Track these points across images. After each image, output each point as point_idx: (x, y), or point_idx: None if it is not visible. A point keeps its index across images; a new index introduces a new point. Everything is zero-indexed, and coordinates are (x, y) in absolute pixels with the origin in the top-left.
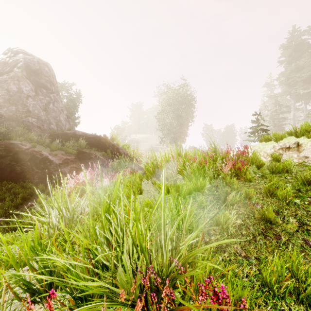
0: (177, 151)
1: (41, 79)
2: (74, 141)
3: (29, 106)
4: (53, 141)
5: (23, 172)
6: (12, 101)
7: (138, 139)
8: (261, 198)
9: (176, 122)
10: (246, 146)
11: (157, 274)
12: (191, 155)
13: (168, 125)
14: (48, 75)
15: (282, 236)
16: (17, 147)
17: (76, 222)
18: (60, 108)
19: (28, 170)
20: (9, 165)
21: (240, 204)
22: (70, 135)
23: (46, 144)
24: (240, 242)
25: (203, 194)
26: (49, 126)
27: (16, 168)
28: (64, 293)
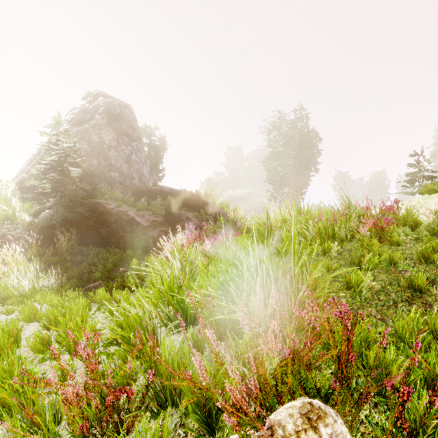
0: (296, 208)
1: (122, 125)
2: (160, 199)
3: (111, 158)
4: (137, 200)
5: (109, 236)
6: (94, 154)
7: (237, 195)
8: (411, 265)
9: (292, 170)
10: (396, 201)
11: (283, 315)
12: (315, 213)
13: (280, 174)
14: (129, 119)
15: (434, 306)
16: (102, 207)
17: (194, 275)
18: (144, 159)
19: (114, 233)
20: (94, 228)
21: (381, 271)
22: (155, 192)
23: (131, 203)
24: (376, 306)
25: (331, 258)
26: (132, 181)
27: (101, 231)
28: (196, 329)
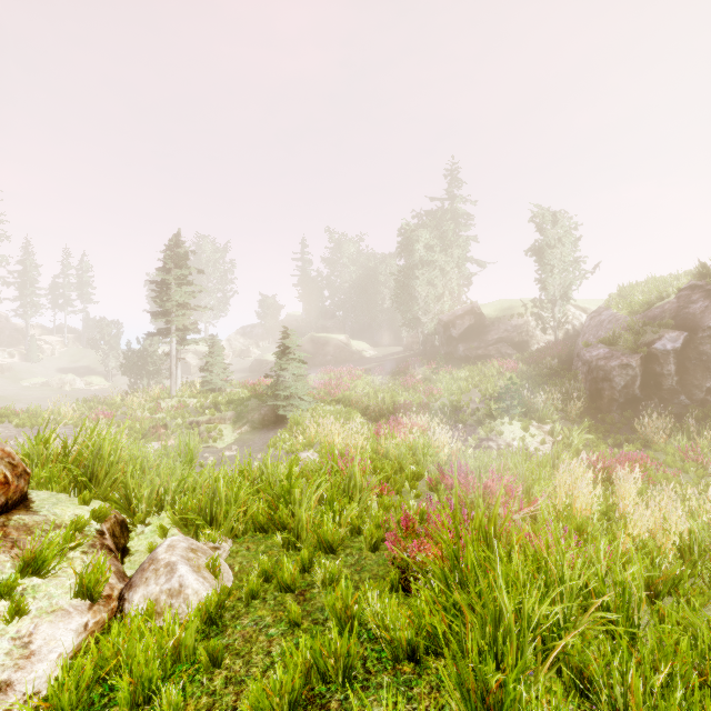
0: None
1: None
2: None
3: None
4: None
5: None
6: None
7: None
8: None
9: None
10: None
11: None
12: None
13: None
14: None
15: None
16: None
17: None
18: None
19: None
20: None
21: None
22: None
23: None
24: None
25: None
26: None
27: None
28: None
